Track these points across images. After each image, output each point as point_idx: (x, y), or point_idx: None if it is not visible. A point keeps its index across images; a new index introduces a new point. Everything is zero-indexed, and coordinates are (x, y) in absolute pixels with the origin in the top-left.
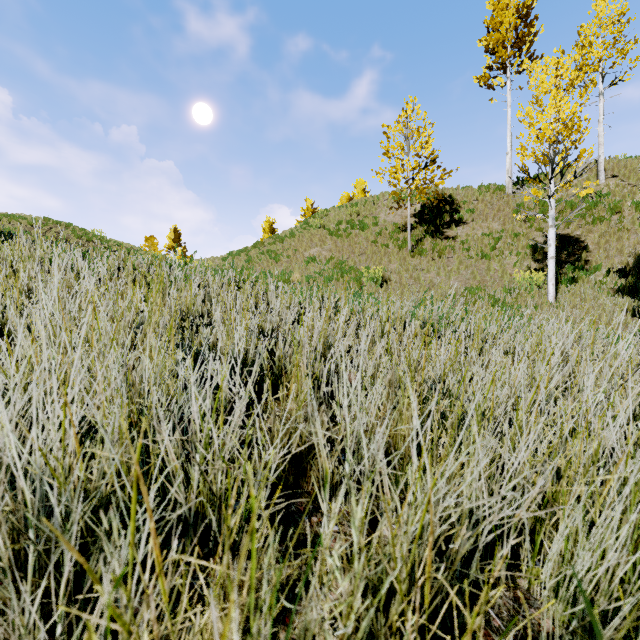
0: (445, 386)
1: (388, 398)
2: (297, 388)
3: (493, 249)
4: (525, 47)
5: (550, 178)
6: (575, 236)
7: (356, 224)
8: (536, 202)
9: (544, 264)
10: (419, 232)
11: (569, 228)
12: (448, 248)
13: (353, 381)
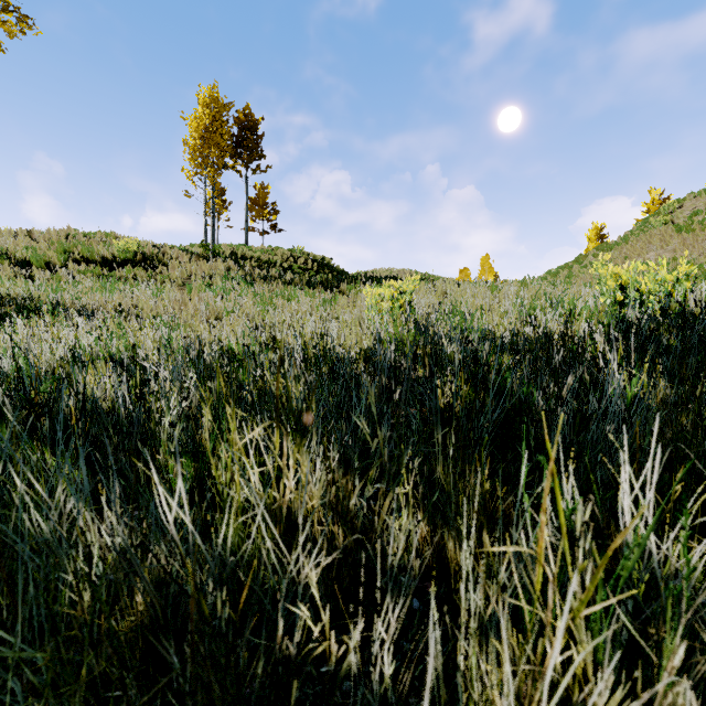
0: None
1: None
2: None
3: None
4: None
5: None
6: None
7: None
8: None
9: None
10: None
11: None
12: None
13: None
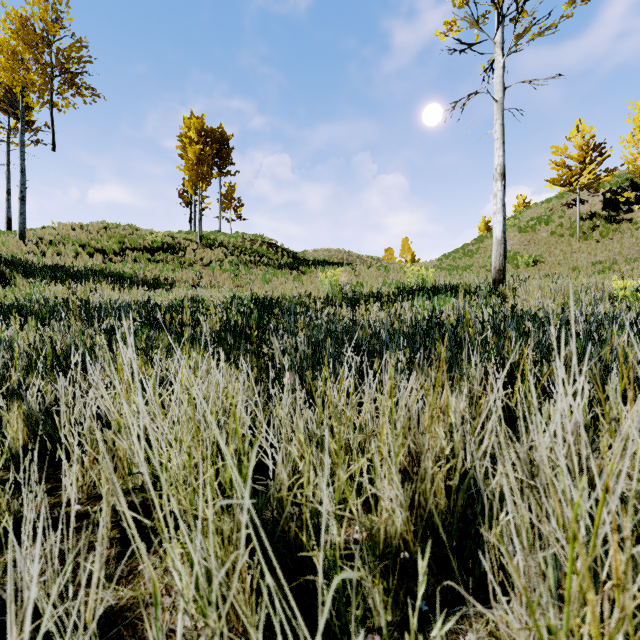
0: None
1: None
2: None
3: None
4: None
5: None
6: None
7: (542, 220)
8: None
9: None
10: (599, 218)
11: None
12: (611, 231)
13: None
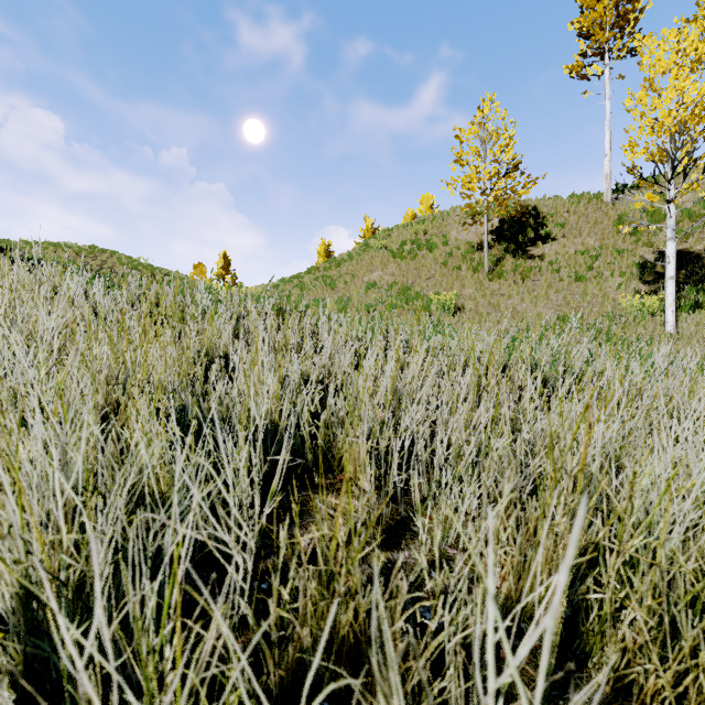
0: (634, 510)
1: (507, 509)
2: (354, 469)
3: (590, 269)
4: (628, 26)
5: (670, 179)
6: (695, 251)
7: (423, 244)
8: (643, 212)
9: (656, 286)
10: (497, 251)
11: (687, 242)
12: (534, 269)
13: (444, 473)
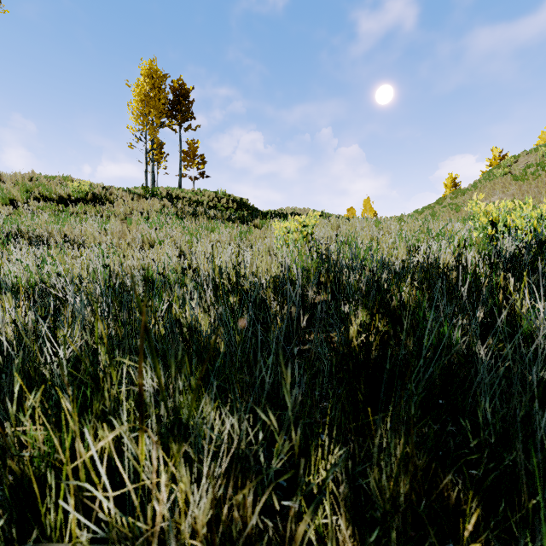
0: None
1: None
2: None
3: None
4: None
5: None
6: None
7: None
8: None
9: None
10: None
11: None
12: None
13: None
